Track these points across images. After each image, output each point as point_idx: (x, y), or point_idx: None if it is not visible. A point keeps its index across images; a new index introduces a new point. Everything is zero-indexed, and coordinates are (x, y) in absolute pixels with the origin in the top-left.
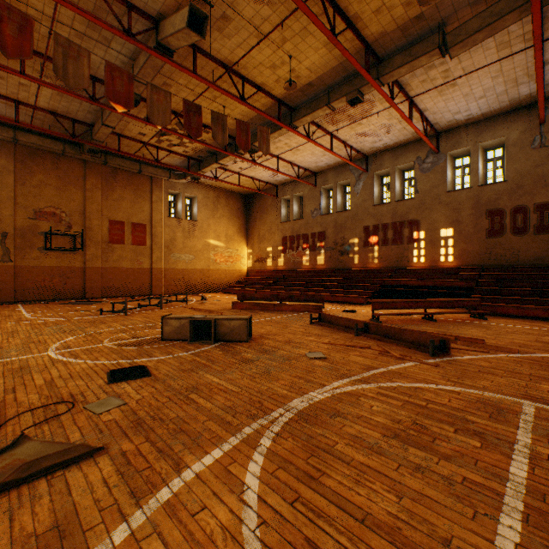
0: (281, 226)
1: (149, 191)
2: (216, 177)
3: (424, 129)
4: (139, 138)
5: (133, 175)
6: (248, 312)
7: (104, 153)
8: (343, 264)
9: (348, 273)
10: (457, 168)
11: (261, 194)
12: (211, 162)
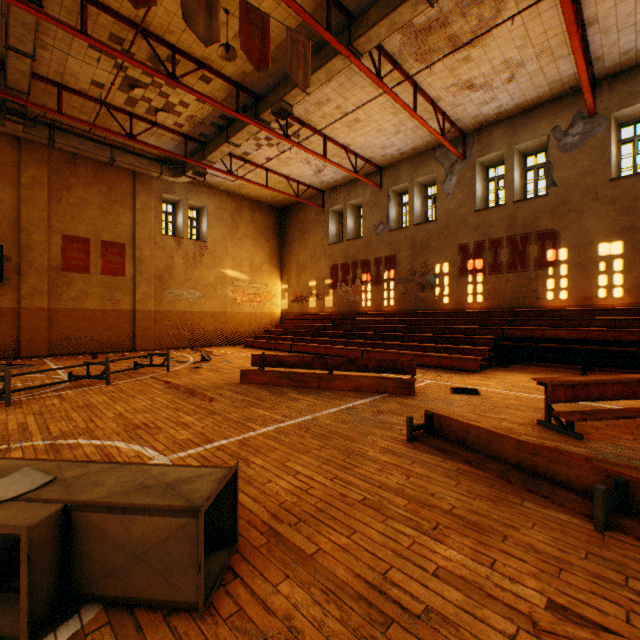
0: (330, 249)
1: (131, 194)
2: (231, 170)
3: (584, 61)
4: (96, 94)
5: (104, 168)
6: (267, 394)
7: (47, 127)
8: (425, 304)
9: (434, 317)
10: (624, 142)
11: (300, 205)
12: (219, 142)
